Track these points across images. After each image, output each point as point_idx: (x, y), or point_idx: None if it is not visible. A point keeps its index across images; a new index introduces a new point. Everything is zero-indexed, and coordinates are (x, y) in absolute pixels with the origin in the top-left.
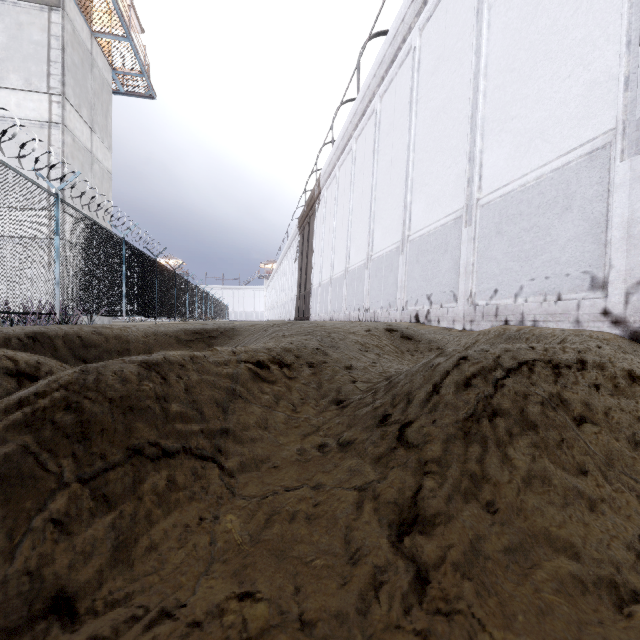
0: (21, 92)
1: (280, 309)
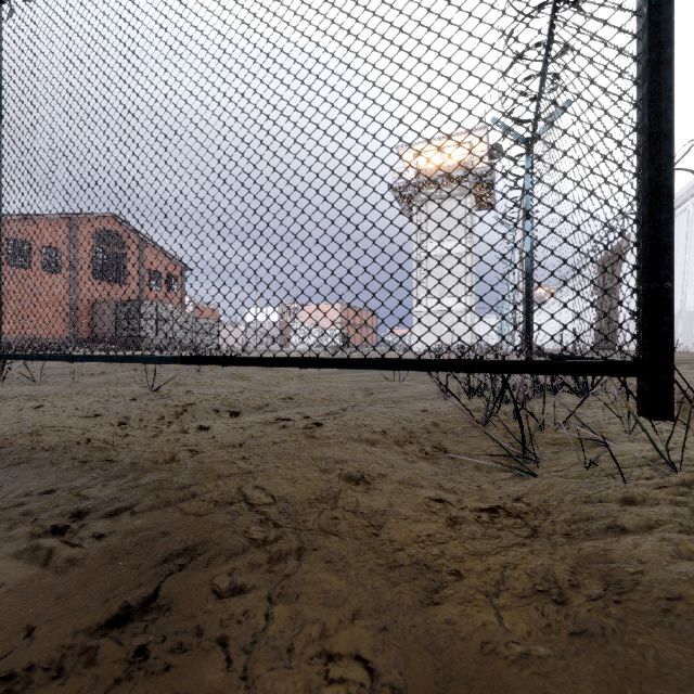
0: (453, 241)
1: (567, 338)
